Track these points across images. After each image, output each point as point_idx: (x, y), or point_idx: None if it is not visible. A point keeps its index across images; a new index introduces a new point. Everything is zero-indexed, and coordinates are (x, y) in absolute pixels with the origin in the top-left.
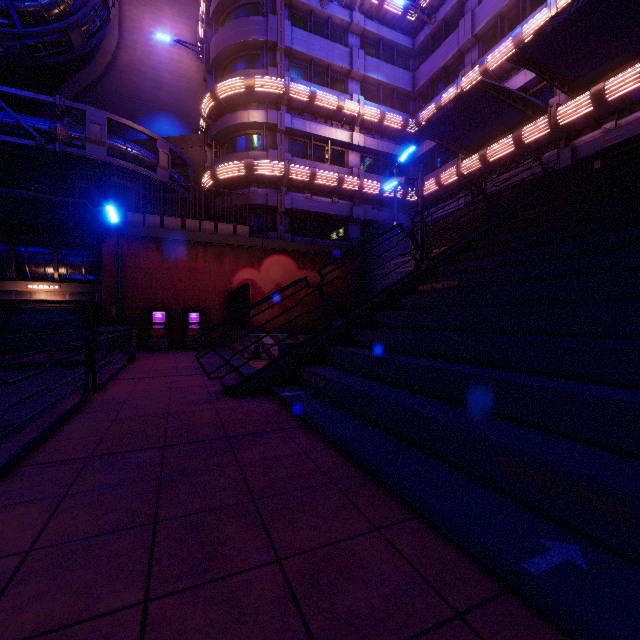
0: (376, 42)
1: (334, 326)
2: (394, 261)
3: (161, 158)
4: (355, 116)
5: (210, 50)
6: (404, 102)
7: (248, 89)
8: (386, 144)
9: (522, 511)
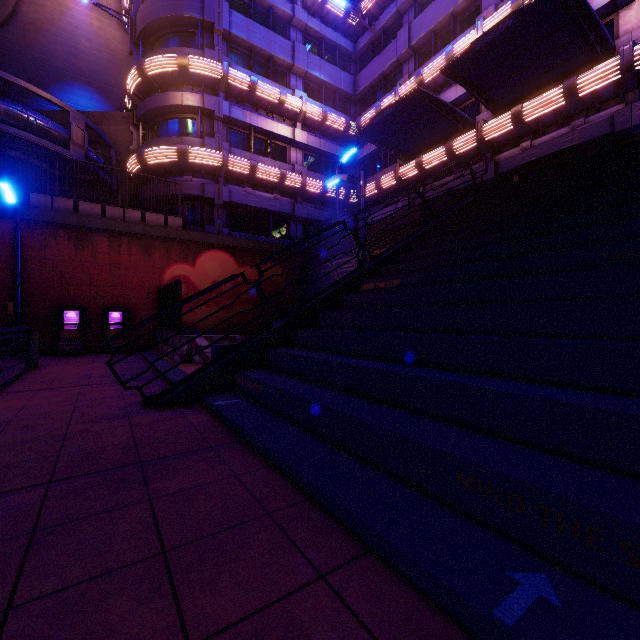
0: (318, 40)
1: (274, 326)
2: (336, 261)
3: (74, 133)
4: (297, 112)
5: (137, 20)
6: (346, 104)
7: (181, 68)
8: (328, 144)
9: (482, 534)
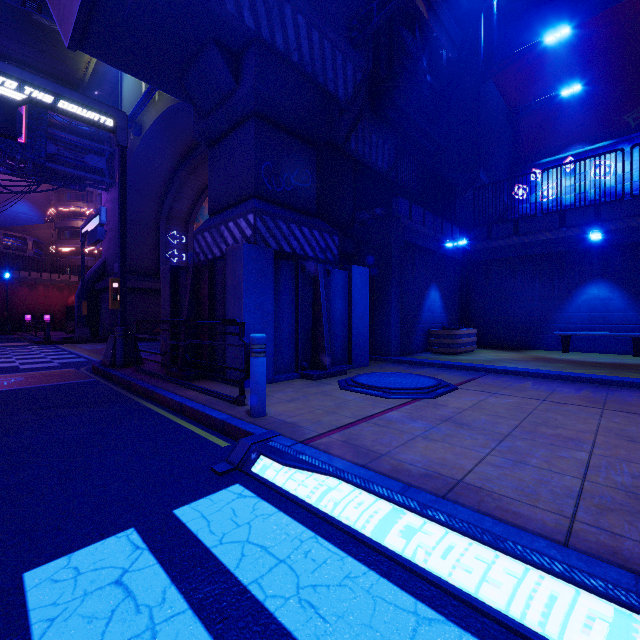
0: None
1: None
2: None
3: (29, 246)
4: None
5: None
6: None
7: (77, 213)
8: None
9: None
